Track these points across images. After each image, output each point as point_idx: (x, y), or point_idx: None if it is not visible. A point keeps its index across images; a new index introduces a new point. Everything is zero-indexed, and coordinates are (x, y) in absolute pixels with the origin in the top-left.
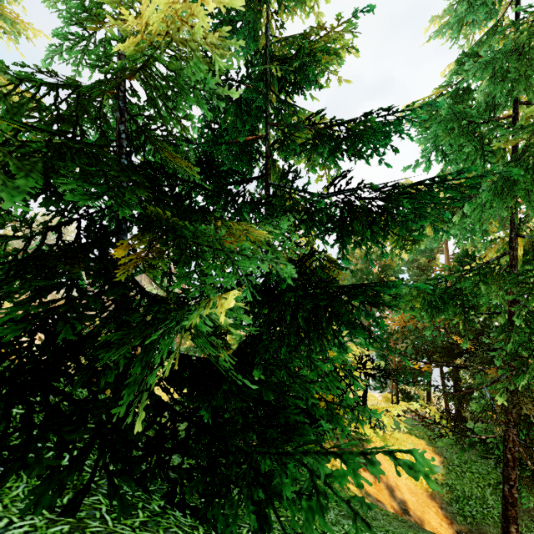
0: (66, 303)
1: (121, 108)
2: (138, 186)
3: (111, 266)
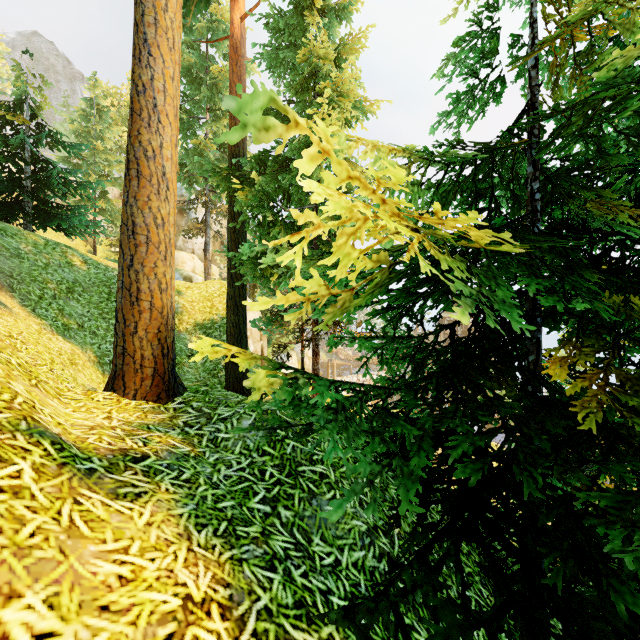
0: (506, 436)
1: (534, 159)
2: (583, 268)
3: (536, 380)
